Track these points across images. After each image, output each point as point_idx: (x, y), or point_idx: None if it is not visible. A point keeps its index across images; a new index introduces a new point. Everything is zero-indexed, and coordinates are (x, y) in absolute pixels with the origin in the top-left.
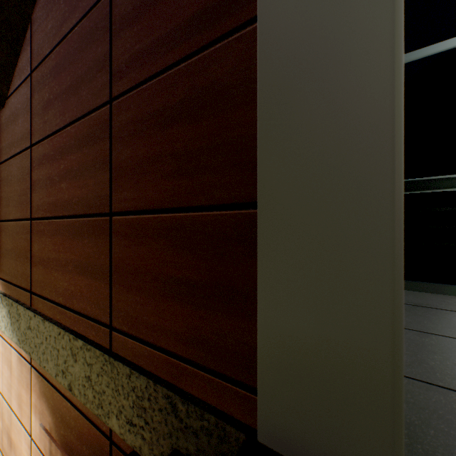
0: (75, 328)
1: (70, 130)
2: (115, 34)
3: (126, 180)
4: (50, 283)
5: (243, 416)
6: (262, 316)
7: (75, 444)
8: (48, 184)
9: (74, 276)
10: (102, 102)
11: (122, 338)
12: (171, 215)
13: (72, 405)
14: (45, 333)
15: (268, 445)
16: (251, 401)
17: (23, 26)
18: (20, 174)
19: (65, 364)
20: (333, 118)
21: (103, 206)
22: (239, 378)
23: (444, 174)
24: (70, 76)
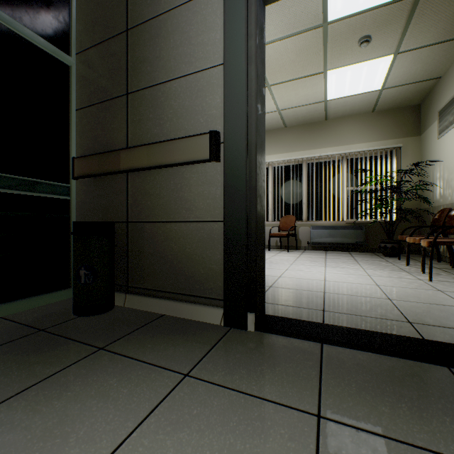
0: None
1: None
2: None
3: None
4: None
5: None
6: None
7: None
8: None
9: None
10: None
11: None
12: None
13: None
14: None
15: None
16: None
17: None
18: None
19: None
20: None
21: None
22: None
23: (12, 174)
24: None
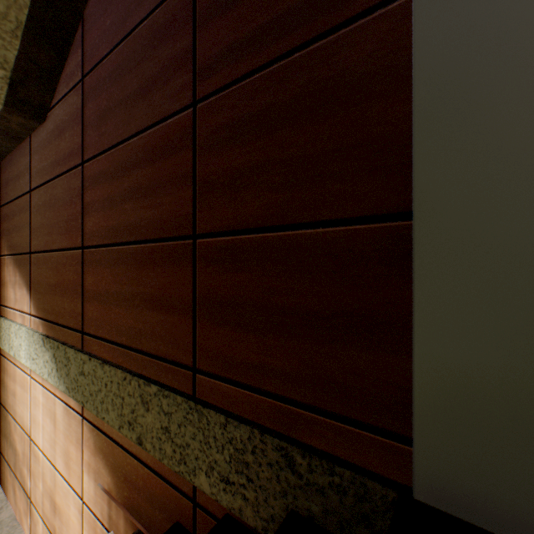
0: (144, 372)
1: (137, 142)
2: (201, 25)
3: (216, 196)
4: (109, 321)
5: (386, 470)
6: (421, 348)
7: (143, 507)
8: (106, 206)
9: (142, 311)
10: (183, 106)
11: (211, 382)
12: (281, 234)
13: (139, 462)
14: (105, 379)
15: (431, 504)
16: (399, 452)
17: (73, 25)
18: (67, 196)
19: (132, 414)
20: (530, 102)
21: (184, 228)
22: (381, 425)
23: None
24: (136, 79)
